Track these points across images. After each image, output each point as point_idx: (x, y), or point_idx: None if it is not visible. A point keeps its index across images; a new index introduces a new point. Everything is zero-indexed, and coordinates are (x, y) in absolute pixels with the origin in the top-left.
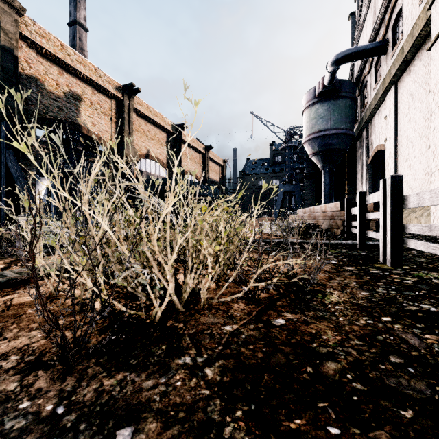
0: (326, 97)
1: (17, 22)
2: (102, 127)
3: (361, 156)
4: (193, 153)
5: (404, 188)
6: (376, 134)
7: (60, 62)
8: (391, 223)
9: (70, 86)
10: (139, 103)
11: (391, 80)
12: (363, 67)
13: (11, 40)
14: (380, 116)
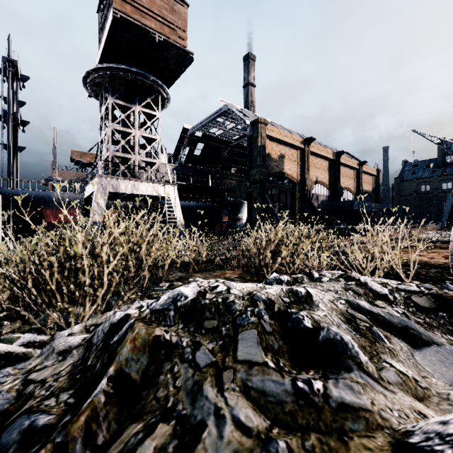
0: None
1: (265, 130)
2: (293, 170)
3: None
4: (348, 171)
5: None
6: None
7: (277, 140)
8: None
9: (280, 151)
10: (312, 146)
11: None
12: None
13: (264, 141)
14: None
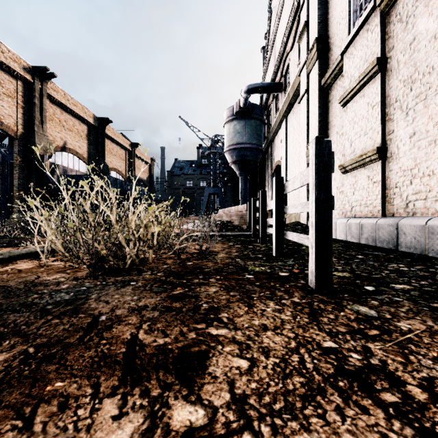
0: (242, 116)
1: None
2: (4, 111)
3: (268, 167)
4: (118, 150)
5: (291, 195)
6: (276, 152)
7: None
8: (261, 219)
9: None
10: (54, 89)
11: (283, 114)
12: (269, 97)
13: None
14: (278, 139)
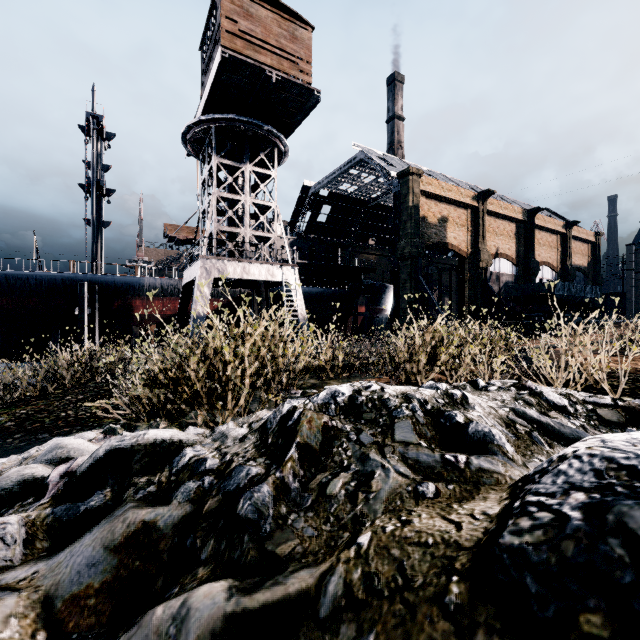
0: None
1: (419, 184)
2: (460, 239)
3: None
4: (548, 237)
5: None
6: None
7: (436, 197)
8: None
9: (441, 212)
10: (490, 203)
11: None
12: None
13: (417, 199)
14: None
